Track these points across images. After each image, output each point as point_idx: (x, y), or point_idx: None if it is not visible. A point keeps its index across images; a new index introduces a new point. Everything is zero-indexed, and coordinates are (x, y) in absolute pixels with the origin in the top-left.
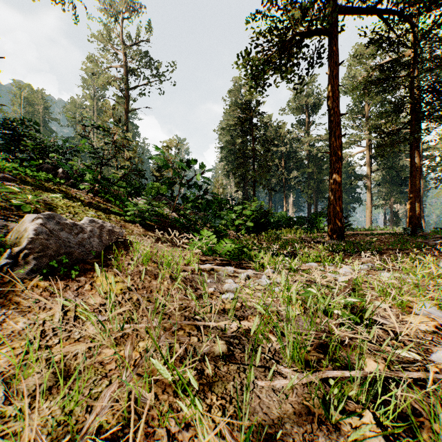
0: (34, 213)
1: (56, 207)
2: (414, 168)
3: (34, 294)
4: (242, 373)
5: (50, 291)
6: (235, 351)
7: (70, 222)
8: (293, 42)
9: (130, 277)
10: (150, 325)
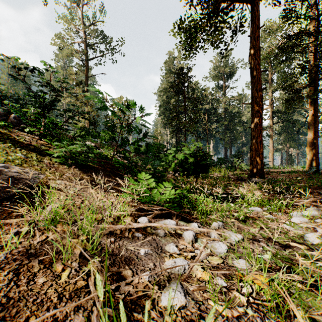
0: None
1: None
2: (317, 118)
3: None
4: None
5: None
6: None
7: None
8: (221, 8)
9: None
10: None
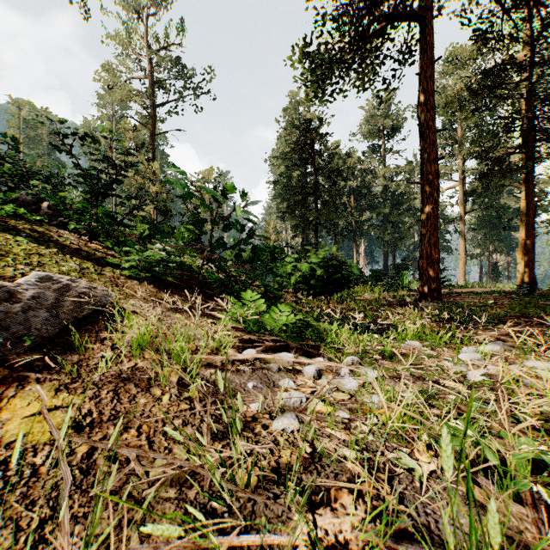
0: None
1: (6, 255)
2: (530, 205)
3: None
4: None
5: None
6: None
7: None
8: (373, 31)
9: (91, 392)
10: None
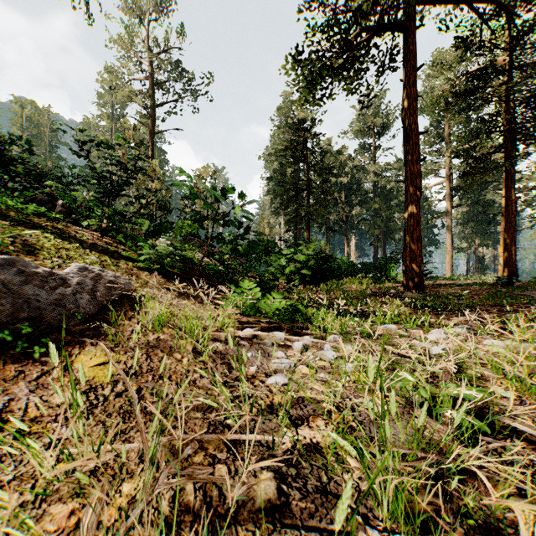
0: None
1: (41, 250)
2: (509, 201)
3: None
4: None
5: None
6: (290, 494)
7: (46, 270)
8: (360, 41)
9: (130, 354)
10: (144, 451)
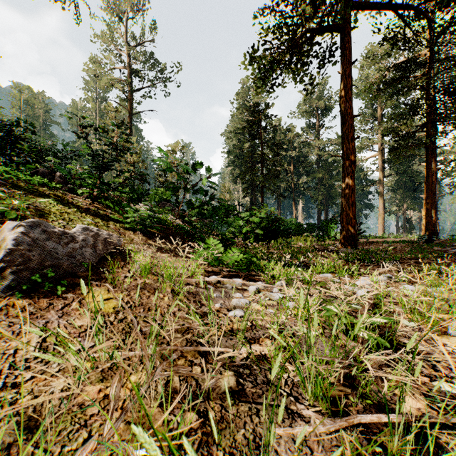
0: (22, 220)
1: (49, 213)
2: (430, 172)
3: (9, 315)
4: (254, 416)
5: (30, 311)
6: (245, 384)
7: (60, 230)
8: (304, 40)
9: (125, 293)
10: (145, 354)
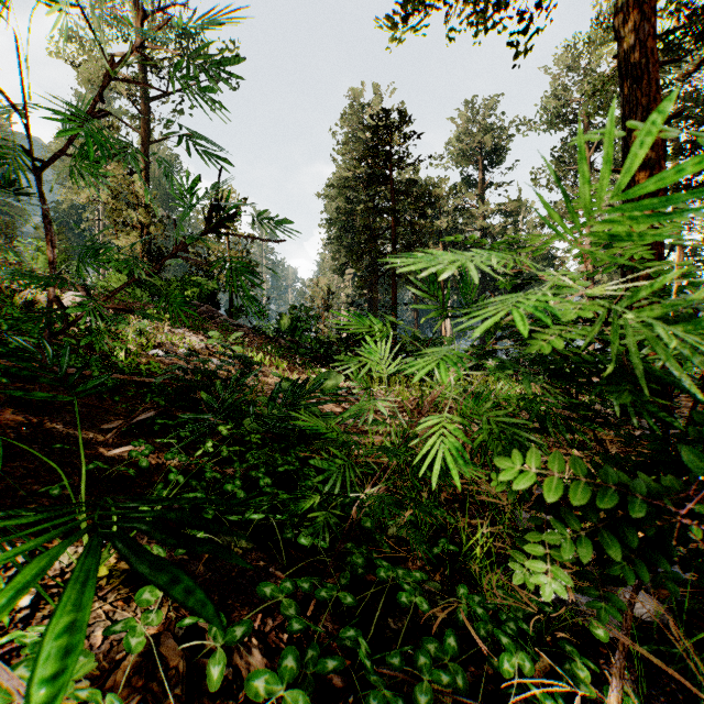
0: None
1: None
2: None
3: None
4: None
5: None
6: None
7: None
8: None
9: None
10: None
